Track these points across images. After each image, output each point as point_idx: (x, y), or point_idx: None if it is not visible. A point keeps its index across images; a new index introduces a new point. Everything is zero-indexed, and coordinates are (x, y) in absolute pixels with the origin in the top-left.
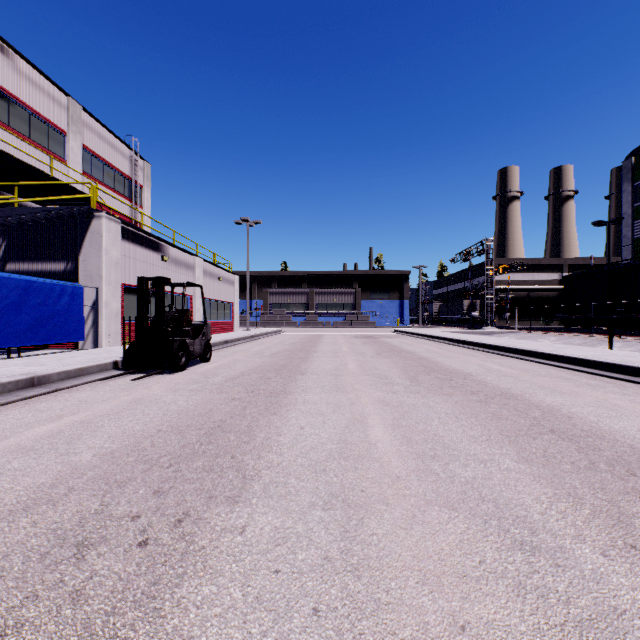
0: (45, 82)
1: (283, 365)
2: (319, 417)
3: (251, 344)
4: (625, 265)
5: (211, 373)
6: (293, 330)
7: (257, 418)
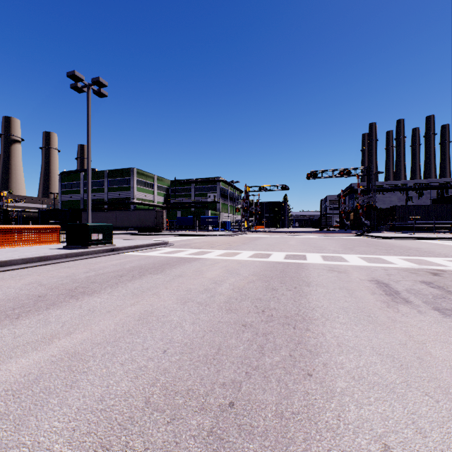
0: None
1: None
2: None
3: None
4: (55, 210)
5: None
6: None
7: None
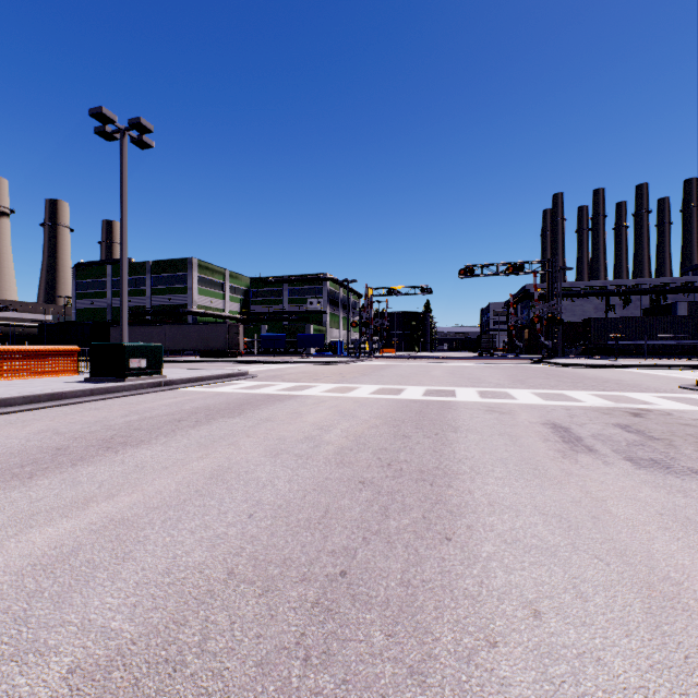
0: None
1: None
2: None
3: None
4: (67, 324)
5: None
6: None
7: None
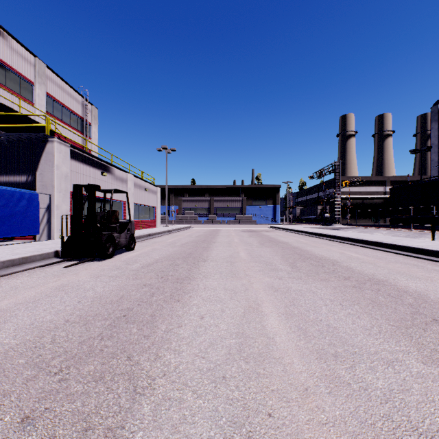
0: (17, 46)
1: (189, 253)
2: (218, 304)
3: (167, 236)
4: (435, 180)
5: (132, 260)
6: (199, 226)
7: (162, 306)
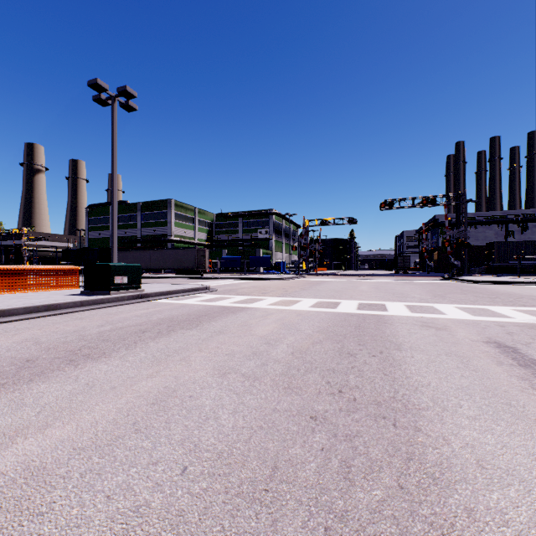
0: None
1: None
2: None
3: None
4: (82, 249)
5: None
6: None
7: None
